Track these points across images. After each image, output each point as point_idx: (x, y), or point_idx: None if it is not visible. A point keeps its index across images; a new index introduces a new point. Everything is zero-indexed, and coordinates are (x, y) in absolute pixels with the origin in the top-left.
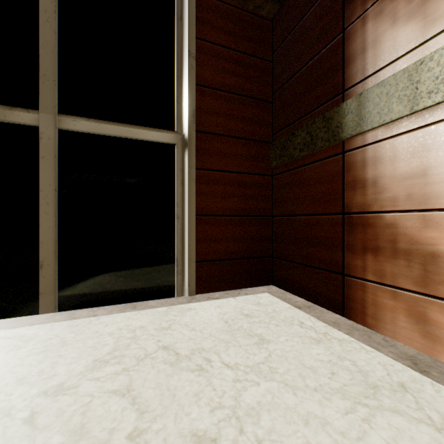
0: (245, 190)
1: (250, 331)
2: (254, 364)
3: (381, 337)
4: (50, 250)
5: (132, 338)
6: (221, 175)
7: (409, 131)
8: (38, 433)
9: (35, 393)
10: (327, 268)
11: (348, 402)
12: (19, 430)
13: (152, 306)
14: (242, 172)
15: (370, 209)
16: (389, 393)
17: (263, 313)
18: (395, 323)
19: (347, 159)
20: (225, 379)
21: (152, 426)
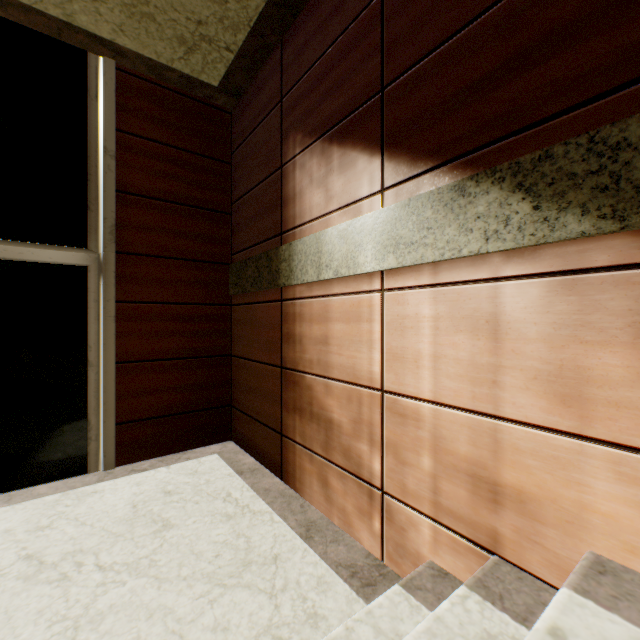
0: (192, 325)
1: (157, 516)
2: (135, 560)
3: (301, 502)
4: None
5: None
6: (156, 307)
7: (319, 297)
8: None
9: None
10: (271, 426)
11: (210, 585)
12: None
13: (40, 495)
14: (188, 302)
15: (298, 367)
16: (257, 567)
17: (191, 486)
18: (312, 487)
19: (284, 309)
20: (89, 585)
21: None
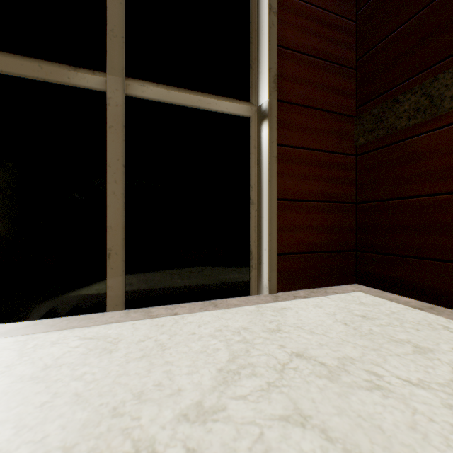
0: (327, 171)
1: (390, 337)
2: (447, 382)
3: None
4: (118, 237)
5: (245, 342)
6: (303, 153)
7: None
8: None
9: (172, 417)
10: None
11: None
12: None
13: (237, 305)
14: (324, 150)
15: None
16: None
17: (381, 314)
18: None
19: None
20: (430, 403)
21: None
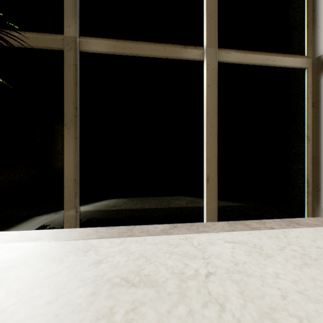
0: None
1: None
2: None
3: None
4: (213, 166)
5: None
6: None
7: None
8: None
9: None
10: None
11: None
12: None
13: (317, 224)
14: None
15: None
16: None
17: None
18: None
19: None
20: None
21: None
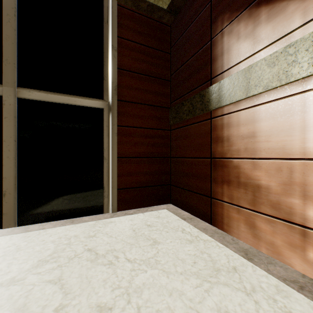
0: (151, 140)
1: (148, 237)
2: (146, 259)
3: (230, 238)
4: (11, 183)
5: (68, 244)
6: (135, 130)
7: (246, 108)
8: None
9: None
10: (202, 193)
11: (199, 280)
12: None
13: (85, 221)
14: (150, 128)
15: (225, 156)
16: (225, 273)
17: (160, 223)
18: (238, 229)
19: (213, 123)
20: (125, 269)
21: (71, 302)
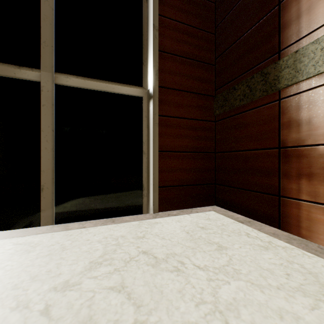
0: (195, 132)
1: (208, 240)
2: (220, 266)
3: (316, 245)
4: (48, 177)
5: (117, 245)
6: (177, 120)
7: None
8: (54, 323)
9: (47, 289)
10: (264, 191)
11: (310, 299)
12: (37, 321)
13: (127, 221)
14: (193, 118)
15: (304, 143)
16: None
17: (214, 226)
18: None
19: (283, 105)
20: (200, 278)
21: (149, 318)
